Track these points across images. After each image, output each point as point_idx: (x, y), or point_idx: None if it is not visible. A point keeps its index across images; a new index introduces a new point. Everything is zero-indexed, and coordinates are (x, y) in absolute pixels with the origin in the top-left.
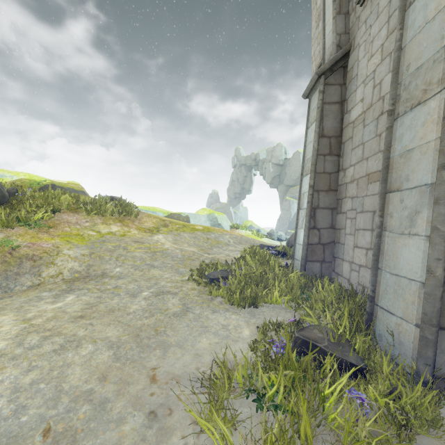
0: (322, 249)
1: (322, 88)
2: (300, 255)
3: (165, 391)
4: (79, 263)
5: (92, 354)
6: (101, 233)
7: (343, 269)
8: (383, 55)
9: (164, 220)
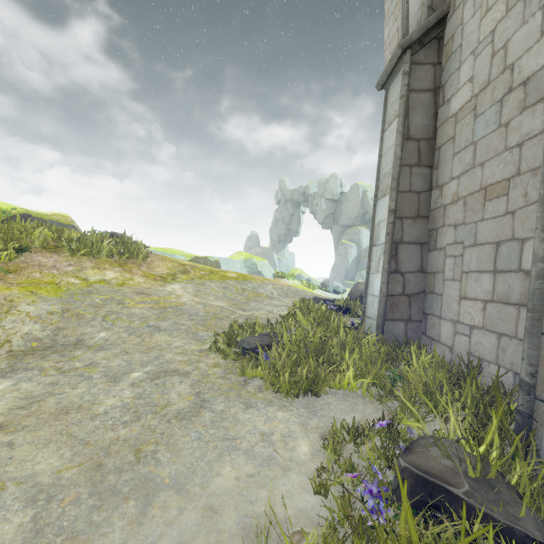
0: (408, 302)
1: (407, 68)
2: (375, 311)
3: None
4: (42, 324)
5: None
6: (88, 281)
7: (442, 331)
8: (510, 3)
9: (184, 265)
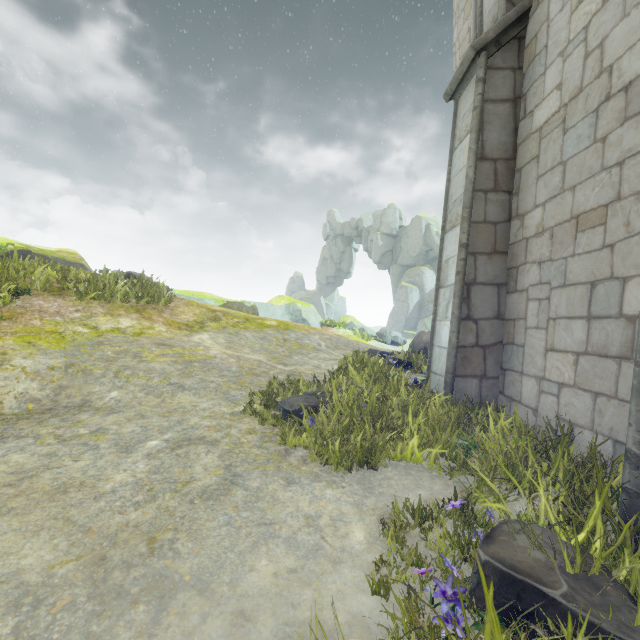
0: (482, 355)
1: (482, 74)
2: (443, 366)
3: None
4: (41, 382)
5: None
6: (98, 330)
7: (524, 390)
8: None
9: (214, 311)
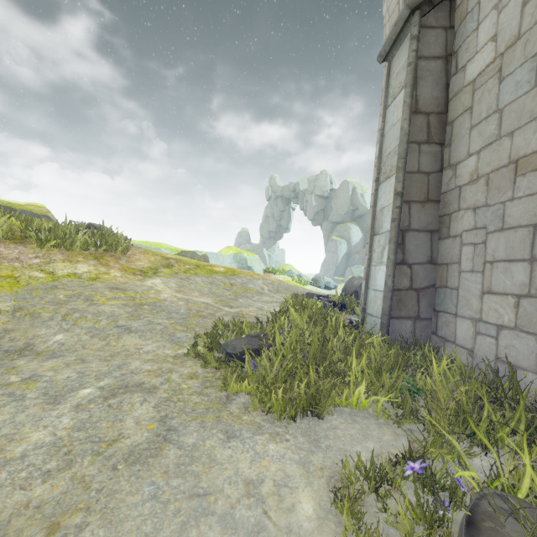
0: (416, 297)
1: (416, 32)
2: (379, 308)
3: None
4: None
5: None
6: (54, 275)
7: (458, 331)
8: None
9: (168, 259)
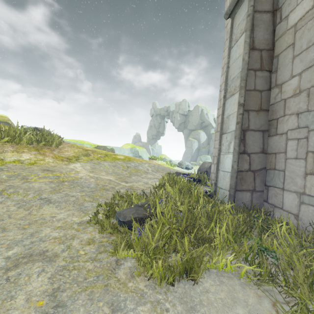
0: (253, 176)
1: None
2: (227, 183)
3: None
4: None
5: None
6: (3, 161)
7: (285, 201)
8: None
9: (87, 150)
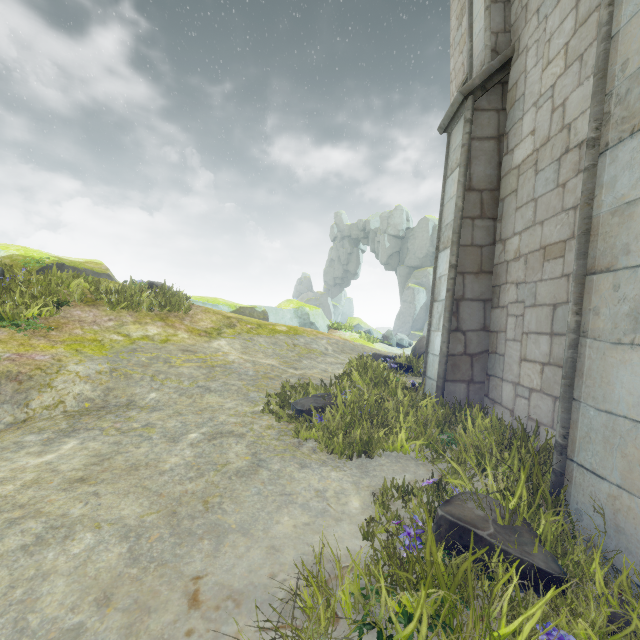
0: (470, 362)
1: (469, 115)
2: (436, 372)
3: (213, 624)
4: (92, 385)
5: (90, 551)
6: (130, 338)
7: (503, 394)
8: (568, 60)
9: (229, 318)
